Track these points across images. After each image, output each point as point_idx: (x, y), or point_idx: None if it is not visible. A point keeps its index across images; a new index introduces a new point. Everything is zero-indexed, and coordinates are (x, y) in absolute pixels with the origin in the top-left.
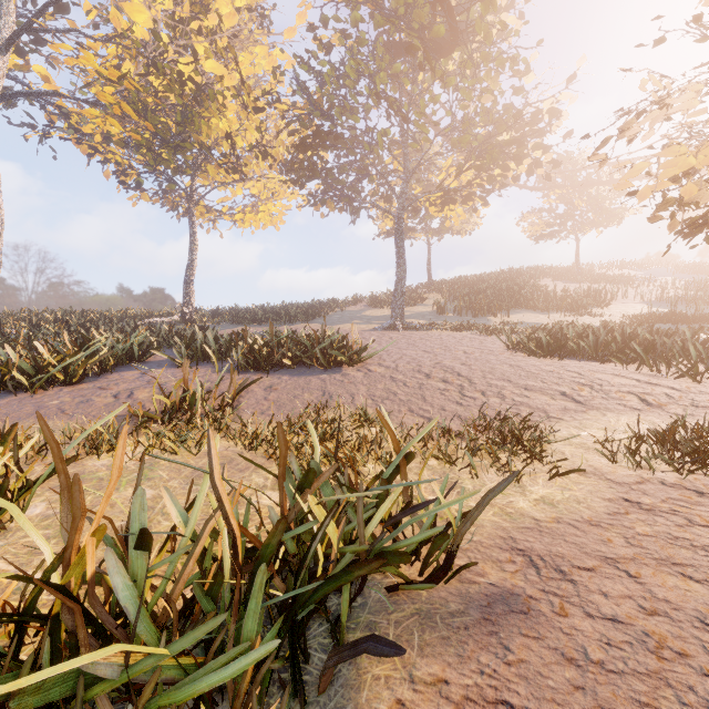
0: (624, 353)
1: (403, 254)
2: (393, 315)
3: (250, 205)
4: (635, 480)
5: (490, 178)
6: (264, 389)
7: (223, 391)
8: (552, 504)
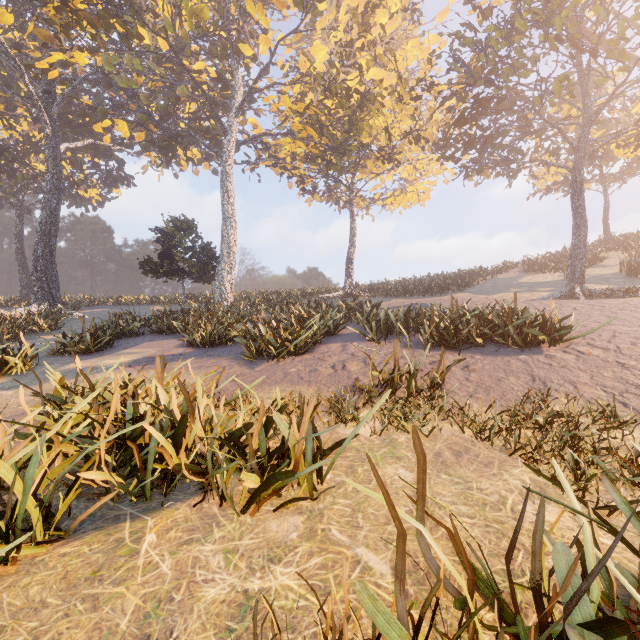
0: None
1: (583, 210)
2: (569, 281)
3: (400, 188)
4: None
5: None
6: (461, 368)
7: (420, 368)
8: None
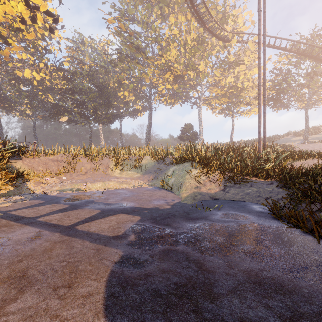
0: None
1: (308, 121)
2: (304, 139)
3: (249, 110)
4: None
5: None
6: None
7: None
8: None
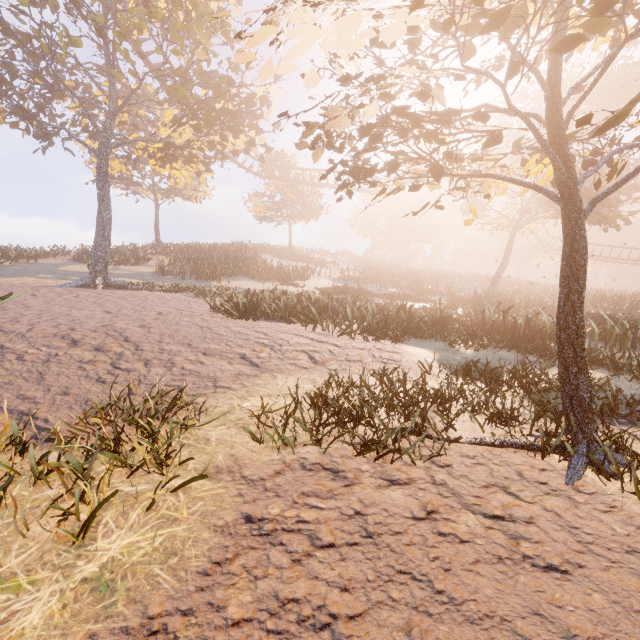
0: (305, 315)
1: (108, 200)
2: (93, 270)
3: None
4: (275, 468)
5: (210, 144)
6: None
7: None
8: (109, 585)
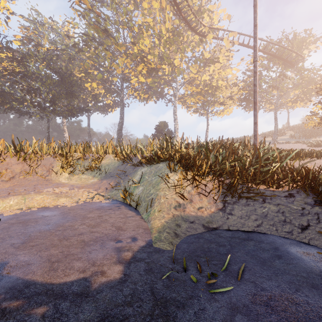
0: None
1: (277, 122)
2: (273, 140)
3: (222, 110)
4: None
5: (309, 96)
6: None
7: None
8: None
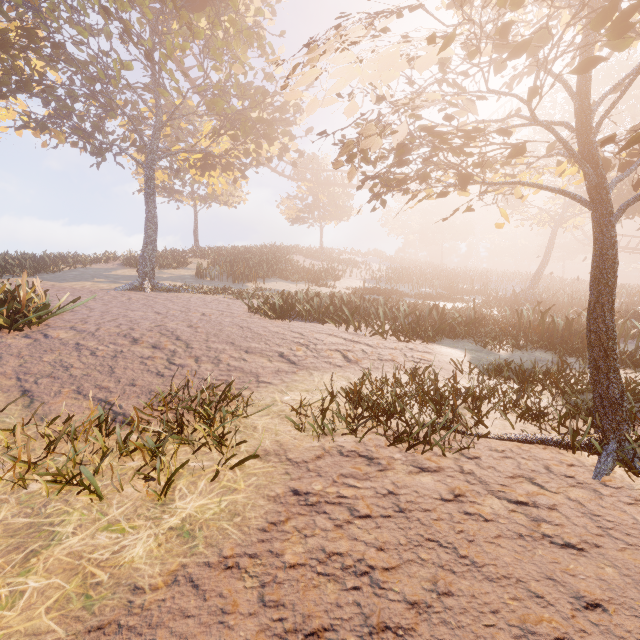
0: (338, 315)
1: (154, 209)
2: (141, 274)
3: None
4: (316, 453)
5: (246, 152)
6: None
7: None
8: (190, 533)
